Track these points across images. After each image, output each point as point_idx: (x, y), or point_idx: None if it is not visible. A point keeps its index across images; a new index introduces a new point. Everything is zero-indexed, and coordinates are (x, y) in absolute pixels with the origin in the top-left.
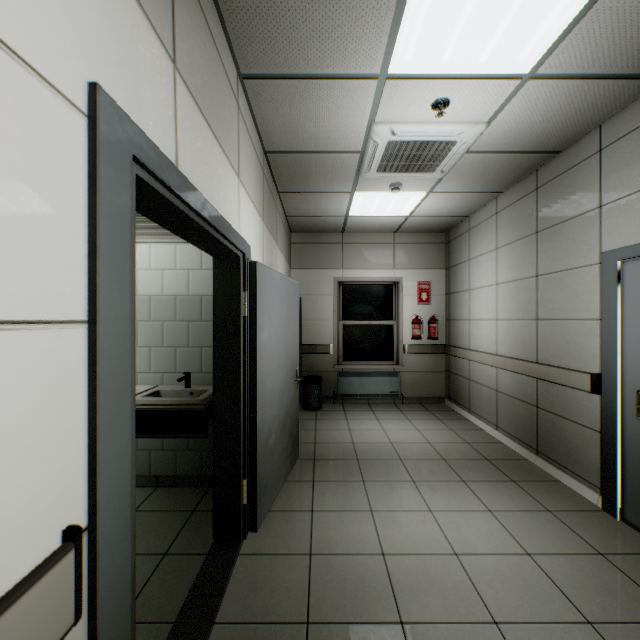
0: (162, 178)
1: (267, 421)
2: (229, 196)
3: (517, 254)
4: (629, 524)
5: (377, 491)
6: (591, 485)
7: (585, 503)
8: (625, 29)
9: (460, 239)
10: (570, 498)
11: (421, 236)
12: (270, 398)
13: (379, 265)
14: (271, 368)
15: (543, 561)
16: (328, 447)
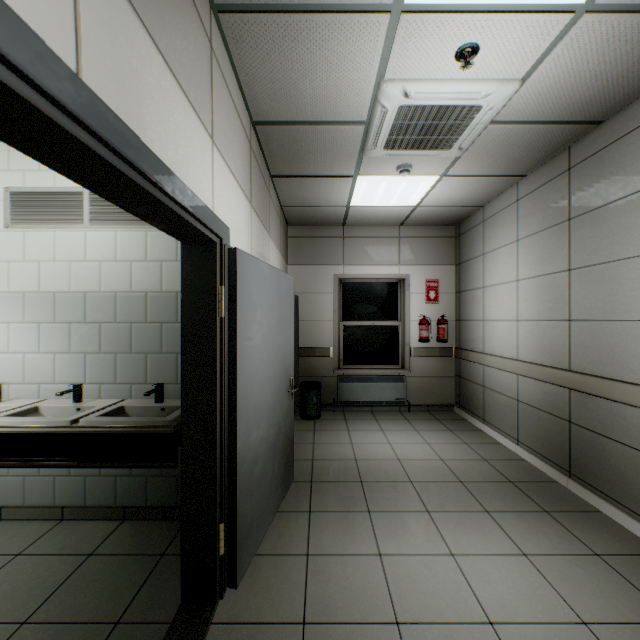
0: (24, 69)
1: (252, 446)
2: (195, 158)
3: (543, 245)
4: None
5: (386, 526)
6: None
7: (639, 543)
8: None
9: (473, 232)
10: (619, 536)
11: (429, 229)
12: (256, 417)
13: (383, 261)
14: (257, 380)
15: (606, 635)
16: (327, 465)
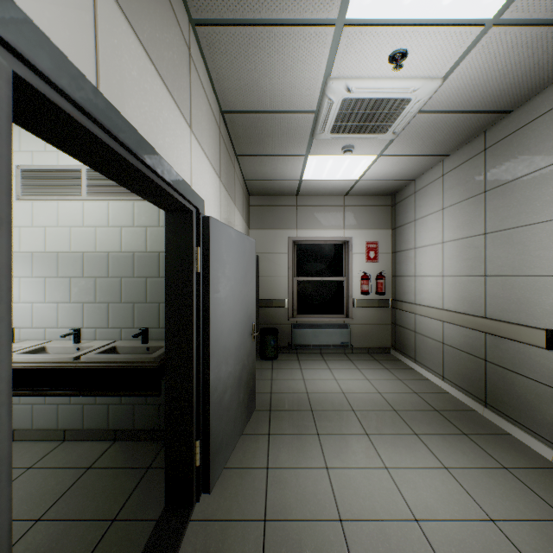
0: (65, 89)
1: (222, 378)
2: (178, 144)
3: (464, 213)
4: None
5: (332, 445)
6: (545, 441)
7: (540, 459)
8: None
9: (406, 201)
10: (524, 453)
11: (369, 199)
12: (225, 355)
13: (330, 226)
14: (226, 324)
15: (509, 529)
16: (283, 397)
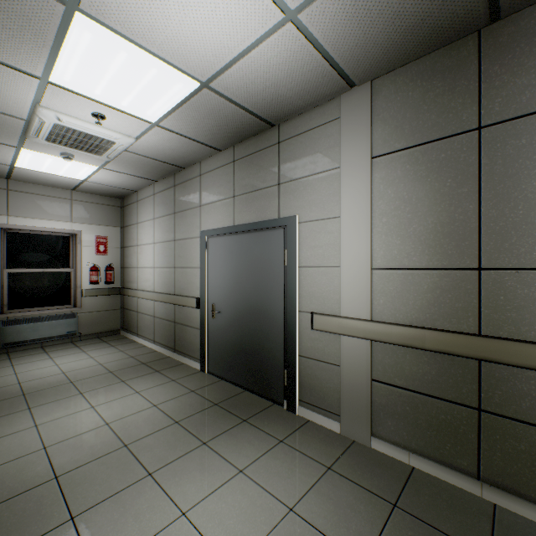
0: None
1: None
2: None
3: (165, 225)
4: (210, 373)
5: (44, 410)
6: (197, 360)
7: (194, 370)
8: (197, 124)
9: (132, 206)
10: (187, 370)
11: (100, 198)
12: None
13: (55, 217)
14: None
15: (163, 405)
16: None
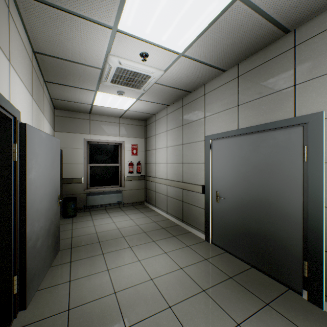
0: None
1: (35, 231)
2: None
3: (175, 134)
4: (214, 244)
5: (111, 257)
6: (202, 231)
7: (200, 239)
8: (214, 47)
9: (151, 125)
10: (195, 238)
11: (133, 121)
12: (38, 215)
13: (111, 134)
14: (39, 195)
15: (187, 269)
16: (81, 238)
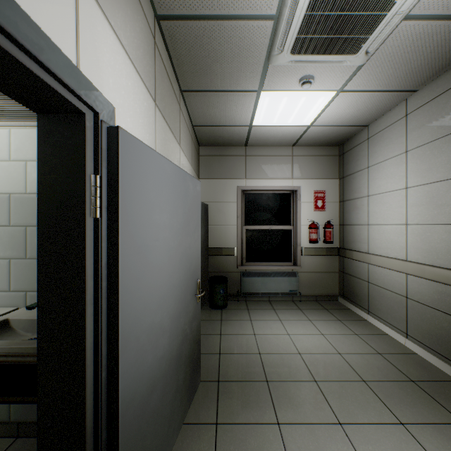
0: None
1: (145, 374)
2: None
3: (439, 153)
4: None
5: (299, 447)
6: None
7: None
8: None
9: (357, 149)
10: None
11: (317, 149)
12: (152, 337)
13: (279, 175)
14: (154, 293)
15: None
16: (233, 360)
